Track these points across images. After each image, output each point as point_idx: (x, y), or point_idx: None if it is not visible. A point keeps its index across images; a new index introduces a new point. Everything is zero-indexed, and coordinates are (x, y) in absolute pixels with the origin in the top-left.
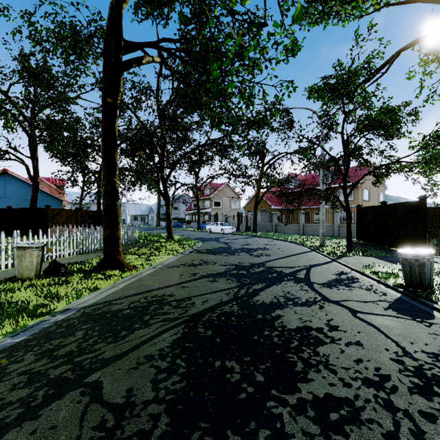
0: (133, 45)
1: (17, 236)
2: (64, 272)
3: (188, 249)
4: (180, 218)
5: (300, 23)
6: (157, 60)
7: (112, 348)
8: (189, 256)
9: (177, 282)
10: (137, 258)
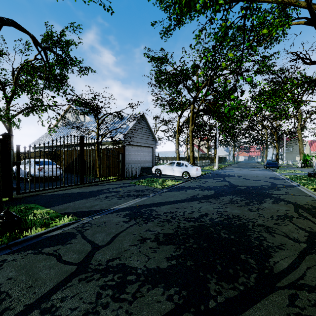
0: None
1: None
2: None
3: None
4: None
5: None
6: None
7: None
8: None
9: None
10: None
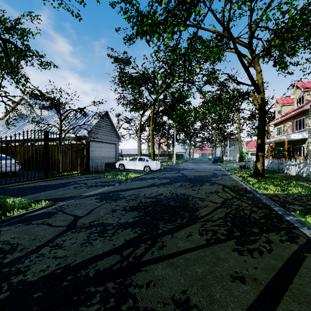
0: None
1: None
2: None
3: None
4: None
5: None
6: None
7: (225, 210)
8: None
9: (277, 308)
10: None
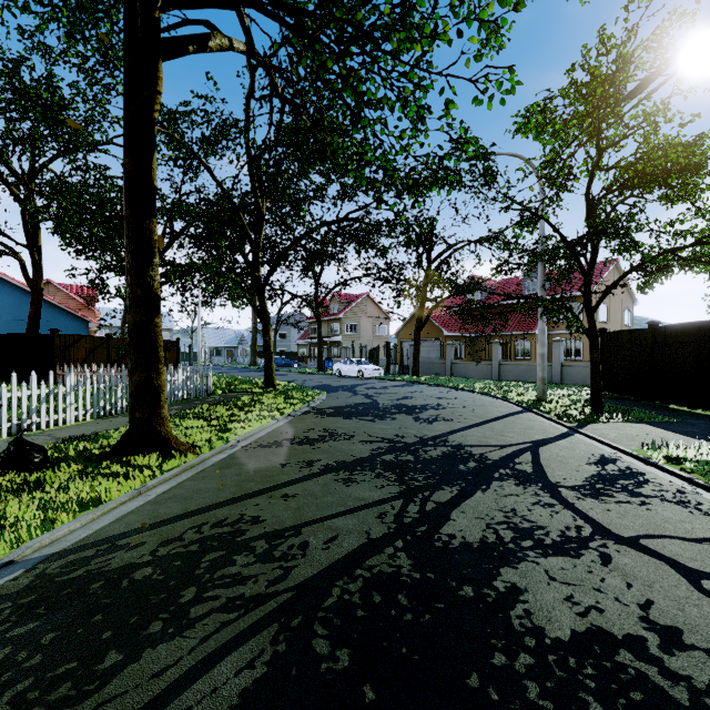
0: None
1: None
2: (39, 462)
3: (300, 408)
4: (290, 352)
5: None
6: (240, 46)
7: None
8: (302, 421)
9: (274, 484)
10: (204, 425)
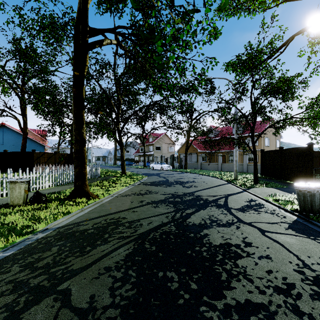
0: (96, 30)
1: (10, 173)
2: (44, 200)
3: (136, 182)
4: (131, 158)
5: (219, 15)
6: (114, 42)
7: (79, 261)
8: (138, 187)
9: (129, 208)
10: (99, 188)
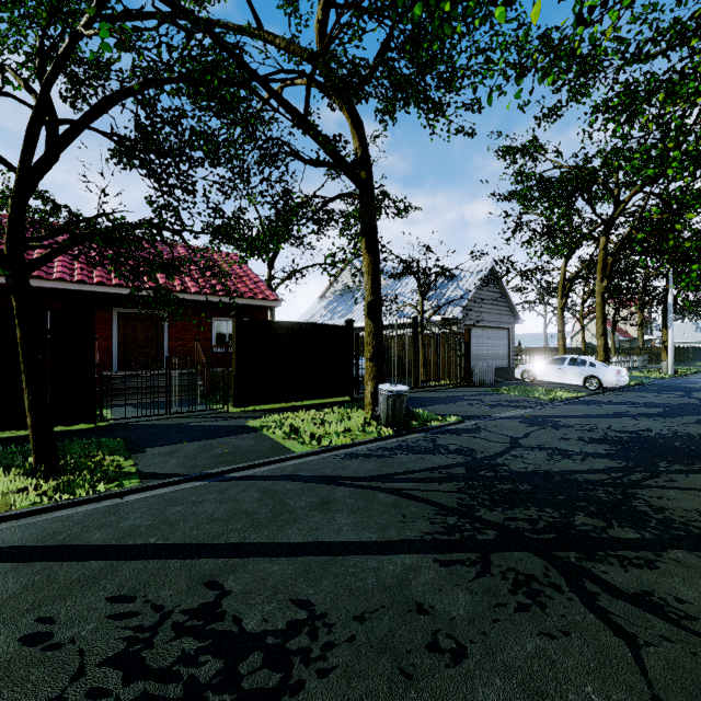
0: None
1: None
2: None
3: None
4: None
5: None
6: None
7: None
8: None
9: None
10: None
